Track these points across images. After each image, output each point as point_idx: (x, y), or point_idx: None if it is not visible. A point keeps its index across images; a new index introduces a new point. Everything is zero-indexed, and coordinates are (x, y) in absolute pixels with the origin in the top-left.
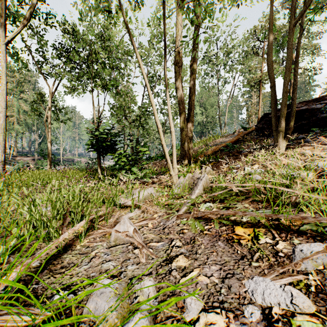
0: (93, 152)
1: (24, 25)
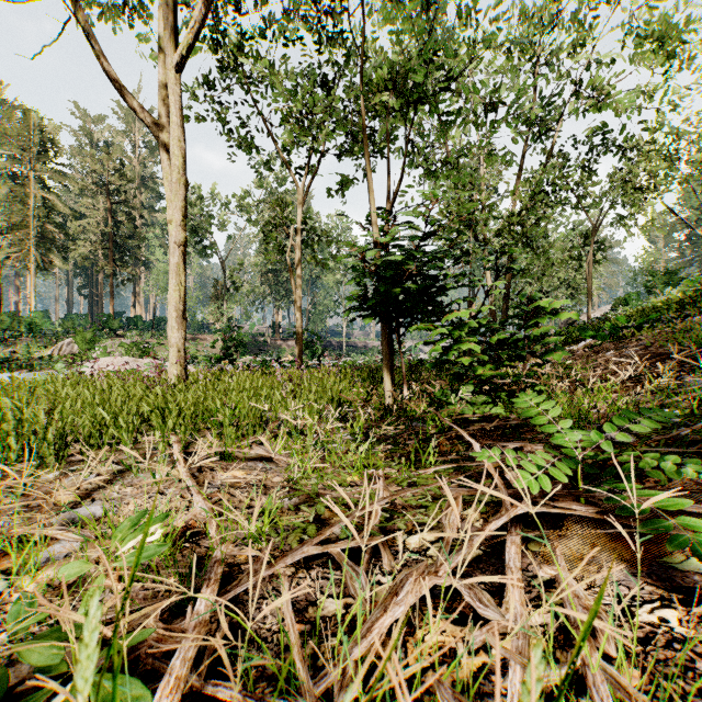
0: (365, 319)
1: (207, 1)
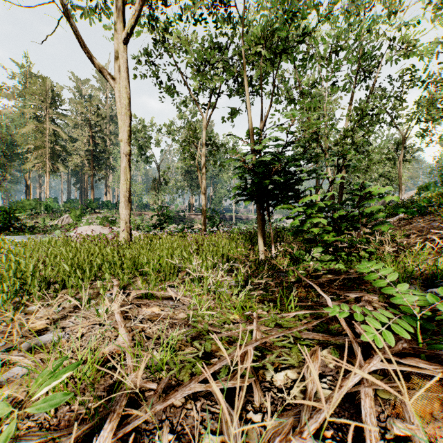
0: (245, 201)
1: None
